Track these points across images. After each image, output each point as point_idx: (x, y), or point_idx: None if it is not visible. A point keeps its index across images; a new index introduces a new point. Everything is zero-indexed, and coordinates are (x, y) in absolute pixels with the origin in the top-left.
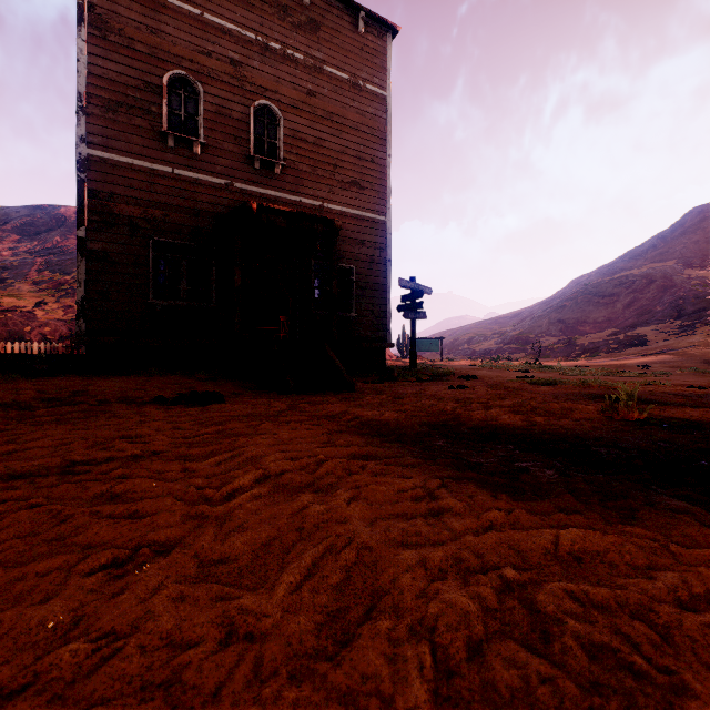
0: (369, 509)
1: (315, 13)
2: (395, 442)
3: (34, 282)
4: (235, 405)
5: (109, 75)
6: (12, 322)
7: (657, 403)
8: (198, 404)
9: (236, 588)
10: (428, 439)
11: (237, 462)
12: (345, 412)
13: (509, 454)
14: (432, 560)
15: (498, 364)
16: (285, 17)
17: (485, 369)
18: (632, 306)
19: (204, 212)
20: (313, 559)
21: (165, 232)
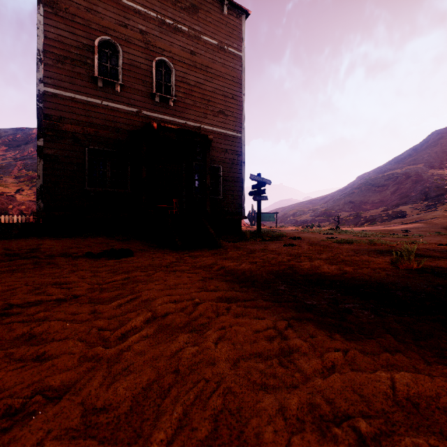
0: (233, 350)
1: (195, 1)
2: (250, 287)
3: (16, 176)
4: (140, 258)
5: (58, 39)
6: (0, 202)
7: (423, 256)
8: (114, 257)
9: (111, 445)
10: (274, 285)
11: (134, 304)
12: (215, 263)
13: (333, 296)
14: (289, 409)
15: (313, 229)
16: (176, 3)
17: (305, 233)
18: (396, 193)
19: (122, 130)
20: (184, 408)
21: (96, 143)
